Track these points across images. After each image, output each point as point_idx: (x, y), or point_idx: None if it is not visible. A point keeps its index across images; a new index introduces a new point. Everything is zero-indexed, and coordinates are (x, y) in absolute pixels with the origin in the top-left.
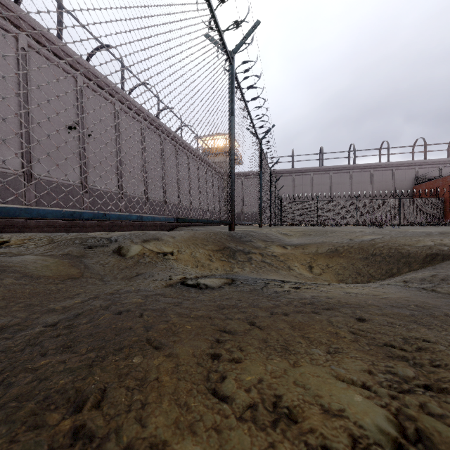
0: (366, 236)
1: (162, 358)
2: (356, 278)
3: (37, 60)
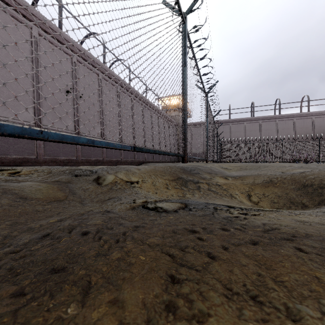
0: (296, 170)
1: (103, 308)
2: (291, 205)
3: (45, 44)
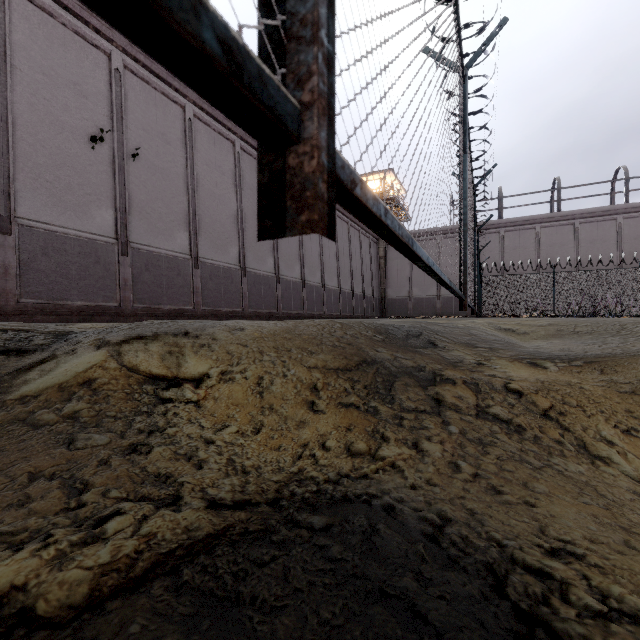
0: None
1: None
2: None
3: (30, 16)
